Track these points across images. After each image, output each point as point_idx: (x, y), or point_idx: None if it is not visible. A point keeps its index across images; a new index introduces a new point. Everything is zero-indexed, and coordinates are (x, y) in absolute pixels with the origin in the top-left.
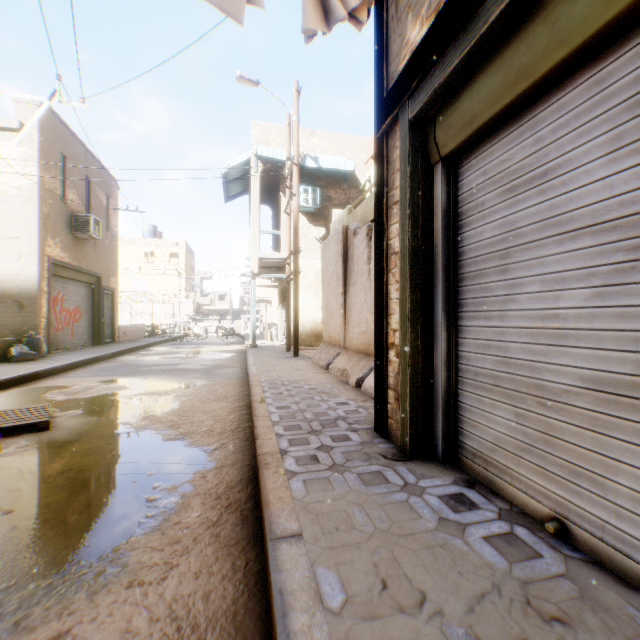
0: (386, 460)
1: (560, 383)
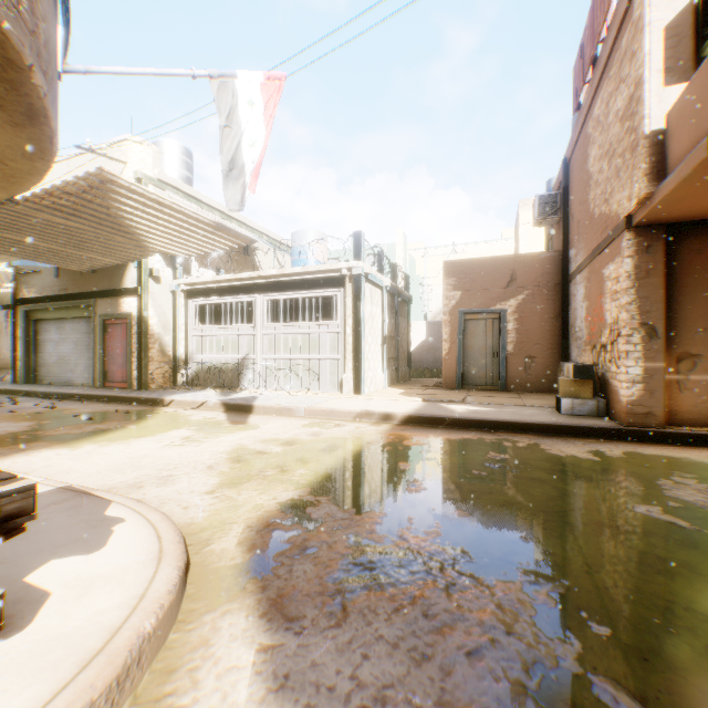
0: (19, 384)
1: (53, 363)
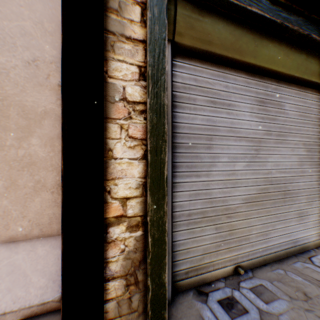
0: None
1: (236, 204)
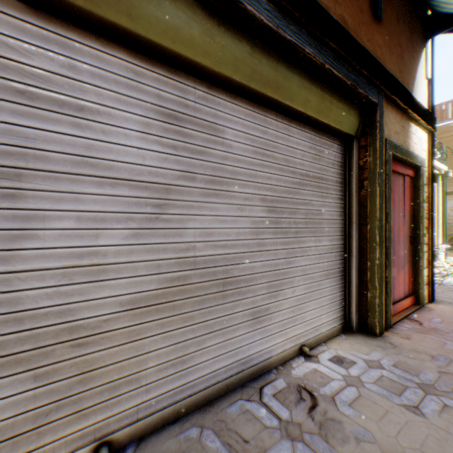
0: None
1: (102, 315)
